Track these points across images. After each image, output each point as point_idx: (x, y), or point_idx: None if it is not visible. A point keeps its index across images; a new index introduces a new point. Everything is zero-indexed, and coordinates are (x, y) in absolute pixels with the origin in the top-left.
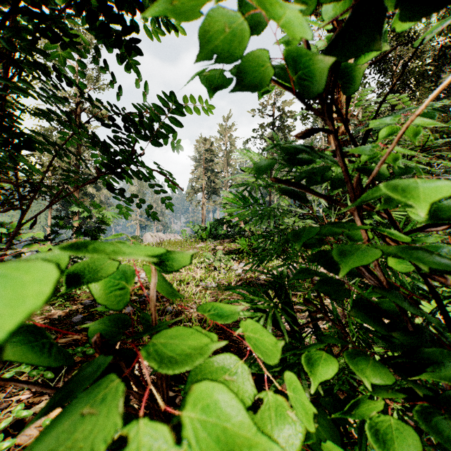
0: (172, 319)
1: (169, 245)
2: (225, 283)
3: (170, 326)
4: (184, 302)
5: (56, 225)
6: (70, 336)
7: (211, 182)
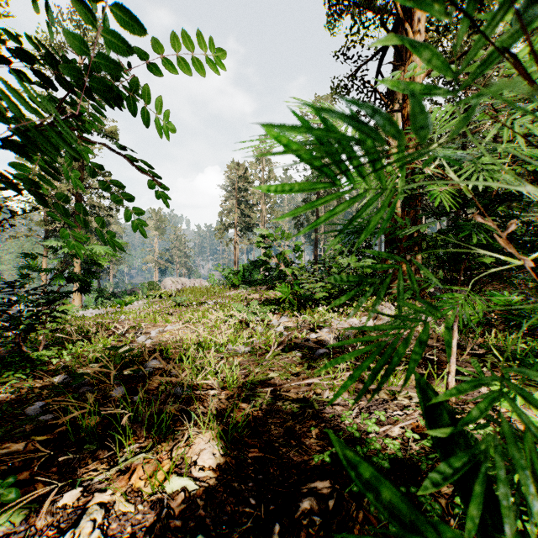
0: (179, 409)
1: (192, 293)
2: (262, 346)
3: (175, 422)
4: (202, 378)
5: (27, 267)
6: (7, 446)
7: (245, 216)
